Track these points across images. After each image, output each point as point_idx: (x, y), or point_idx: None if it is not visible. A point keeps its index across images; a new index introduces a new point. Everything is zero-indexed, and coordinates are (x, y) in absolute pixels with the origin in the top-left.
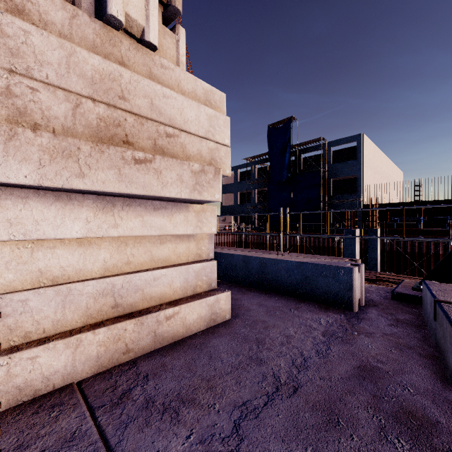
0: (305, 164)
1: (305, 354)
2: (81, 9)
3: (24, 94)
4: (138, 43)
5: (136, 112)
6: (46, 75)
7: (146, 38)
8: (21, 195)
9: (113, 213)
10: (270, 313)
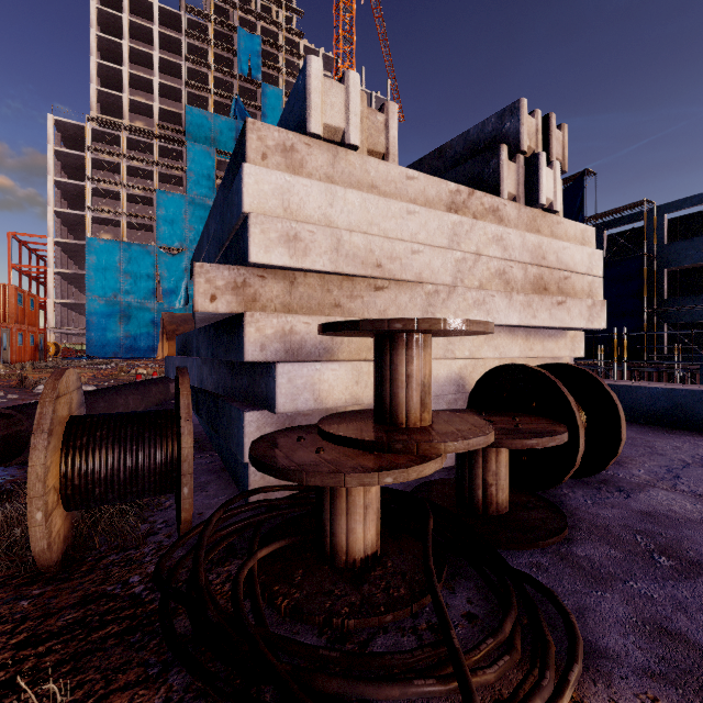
0: (609, 247)
1: (701, 455)
2: (520, 203)
3: (508, 271)
4: (544, 211)
5: (549, 266)
6: (515, 256)
7: (554, 209)
8: (498, 330)
9: (530, 340)
10: (643, 434)
